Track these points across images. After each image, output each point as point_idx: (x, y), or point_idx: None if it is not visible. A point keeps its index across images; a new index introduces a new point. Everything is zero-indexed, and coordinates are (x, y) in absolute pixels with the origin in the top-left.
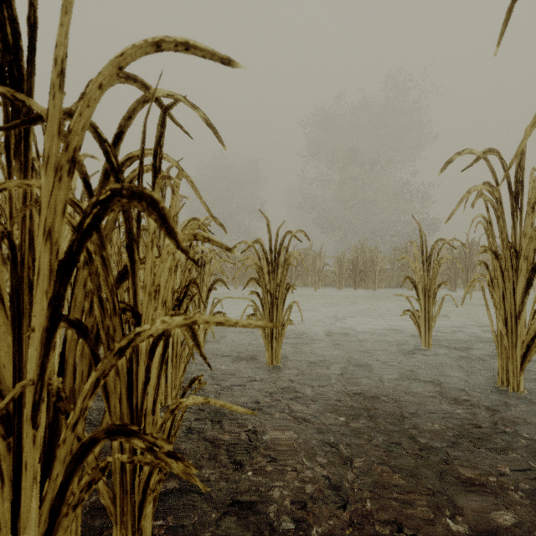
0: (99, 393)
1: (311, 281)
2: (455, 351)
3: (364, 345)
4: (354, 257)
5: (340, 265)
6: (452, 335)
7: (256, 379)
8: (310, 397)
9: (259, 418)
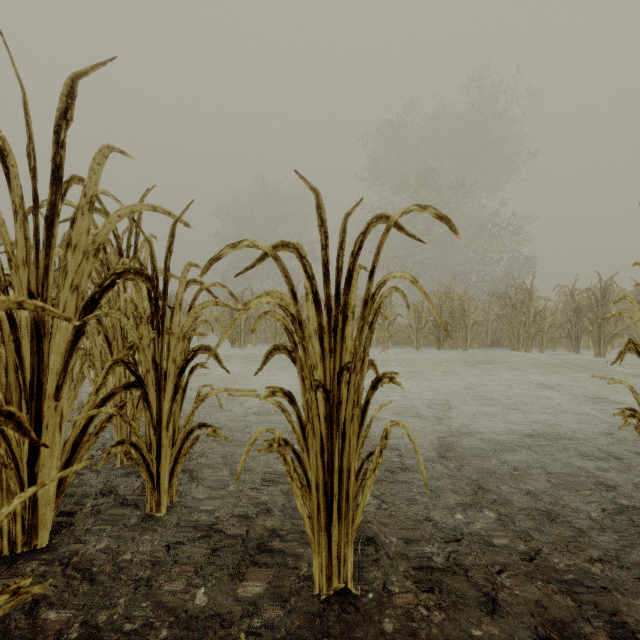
0: None
1: (376, 338)
2: None
3: (524, 484)
4: (438, 305)
5: (418, 317)
6: None
7: None
8: None
9: None
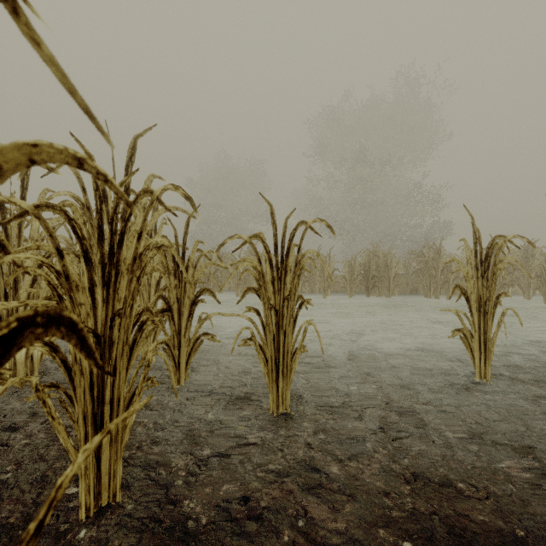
0: (0, 475)
1: (319, 288)
2: (521, 384)
3: (398, 374)
4: (367, 261)
5: (351, 270)
6: (503, 358)
7: (254, 442)
8: (339, 484)
9: (255, 545)
